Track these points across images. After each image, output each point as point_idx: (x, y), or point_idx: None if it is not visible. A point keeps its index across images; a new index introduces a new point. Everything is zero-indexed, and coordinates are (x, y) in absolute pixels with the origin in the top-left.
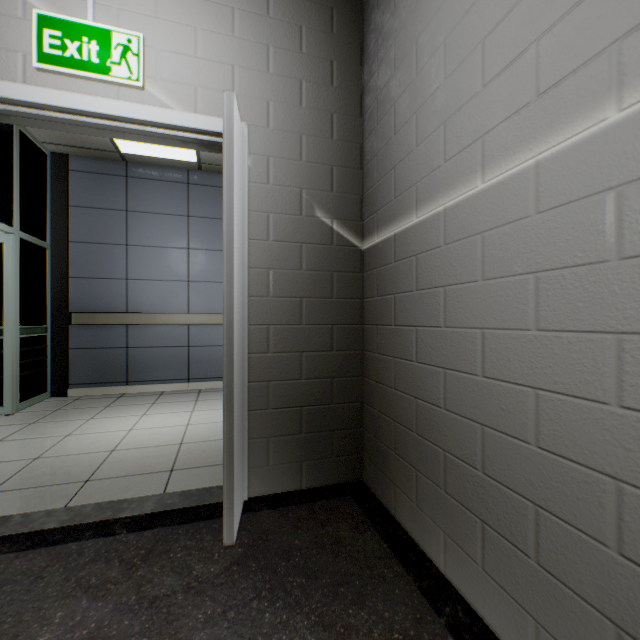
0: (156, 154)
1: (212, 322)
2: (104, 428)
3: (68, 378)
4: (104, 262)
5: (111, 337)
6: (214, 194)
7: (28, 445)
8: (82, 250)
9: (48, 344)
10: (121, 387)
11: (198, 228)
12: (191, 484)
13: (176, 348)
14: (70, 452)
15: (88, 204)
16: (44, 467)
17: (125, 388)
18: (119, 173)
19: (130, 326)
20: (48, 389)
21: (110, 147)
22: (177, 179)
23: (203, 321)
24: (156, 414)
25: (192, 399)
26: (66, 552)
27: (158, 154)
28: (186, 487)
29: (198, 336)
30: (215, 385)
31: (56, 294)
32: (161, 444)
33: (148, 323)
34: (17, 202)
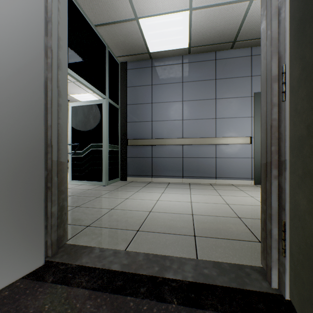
0: (166, 48)
1: (196, 143)
2: (143, 197)
3: (127, 172)
4: (141, 113)
5: (144, 152)
6: (197, 66)
7: (109, 201)
8: (132, 108)
9: (119, 155)
10: (149, 178)
11: (187, 88)
12: (218, 255)
13: (176, 158)
14: (127, 208)
15: (135, 85)
16: (115, 215)
17: (151, 179)
18: (148, 66)
19: (153, 146)
20: (119, 176)
21: (144, 50)
22: (176, 62)
23: (191, 142)
24: (169, 193)
25: (187, 187)
26: (125, 310)
27: (167, 47)
28: (215, 258)
29: (187, 151)
30: (197, 181)
31: (122, 131)
32: (178, 212)
33: (162, 144)
34: (107, 84)
